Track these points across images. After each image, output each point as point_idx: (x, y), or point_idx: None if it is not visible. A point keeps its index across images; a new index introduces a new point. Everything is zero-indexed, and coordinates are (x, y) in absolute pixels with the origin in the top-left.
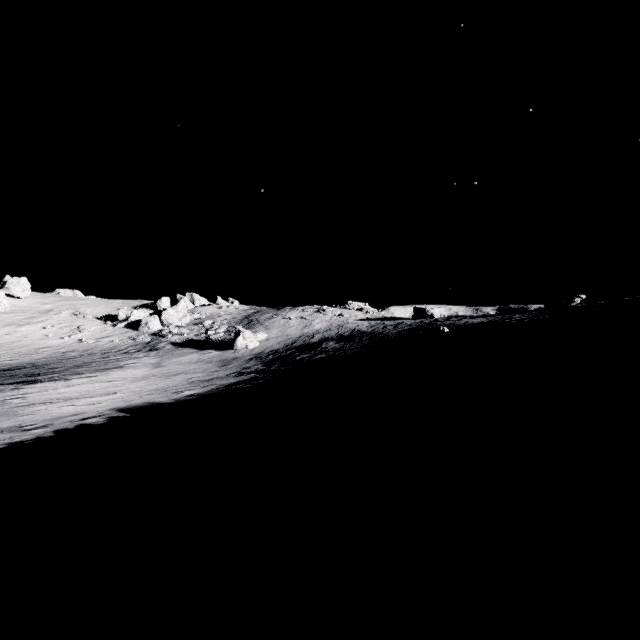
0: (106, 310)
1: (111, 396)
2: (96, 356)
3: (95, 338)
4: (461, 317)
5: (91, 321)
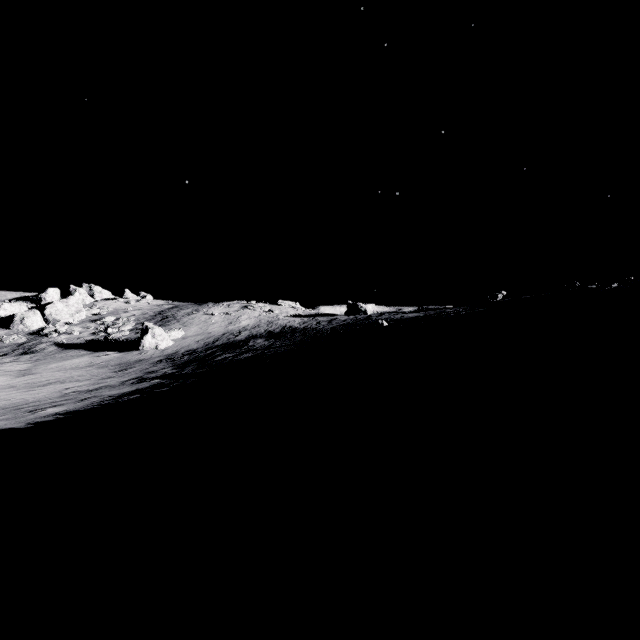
0: None
1: None
2: None
3: None
4: (394, 313)
5: None
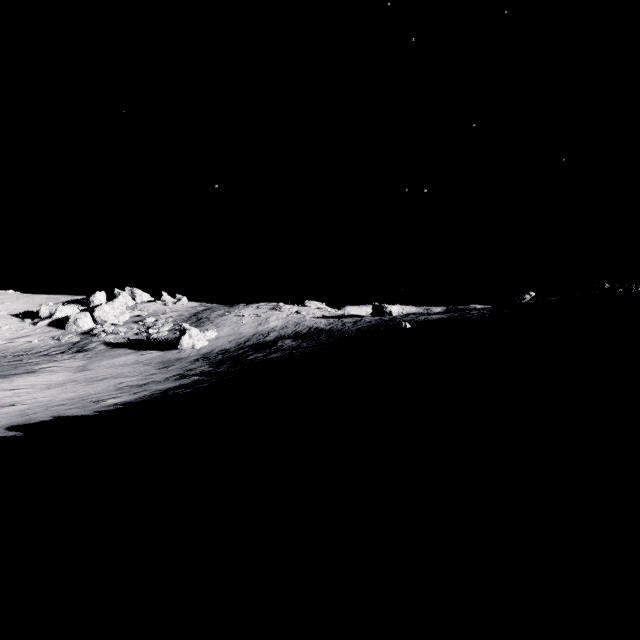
0: (25, 306)
1: (5, 409)
2: (5, 359)
3: (8, 338)
4: (419, 314)
5: (4, 318)
